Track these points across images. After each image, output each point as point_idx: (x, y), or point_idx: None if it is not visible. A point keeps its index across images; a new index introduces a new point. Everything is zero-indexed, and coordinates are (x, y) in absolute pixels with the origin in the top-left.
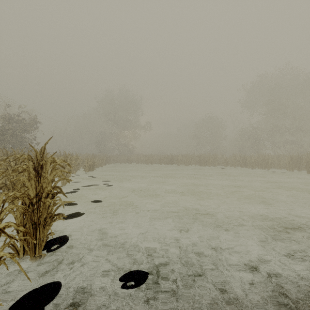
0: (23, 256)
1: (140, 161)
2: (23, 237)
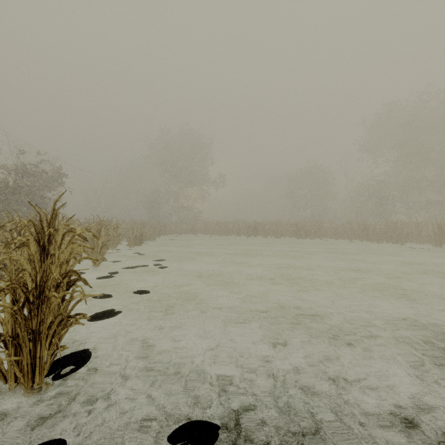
0: (15, 385)
1: (209, 231)
2: (7, 358)
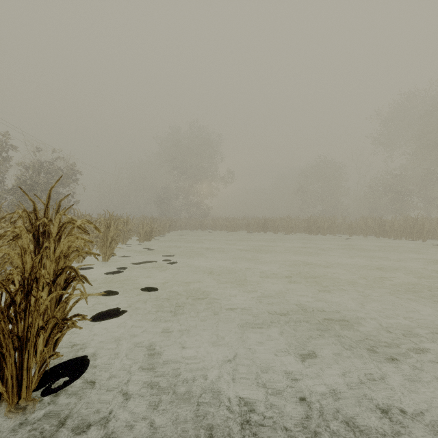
0: (0, 400)
1: (219, 227)
2: None
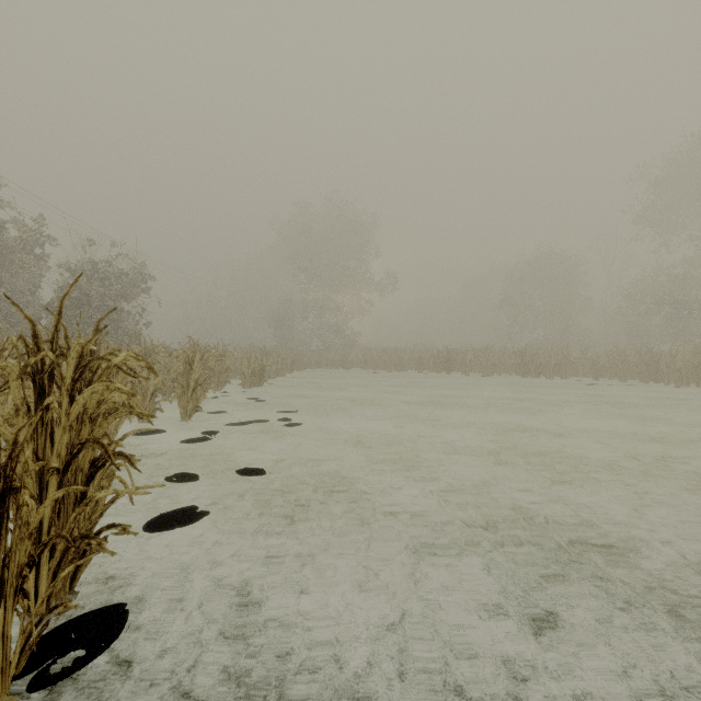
0: None
1: (371, 364)
2: None
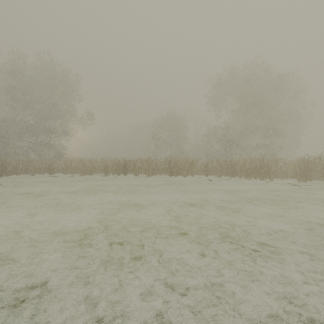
0: None
1: (71, 170)
2: None
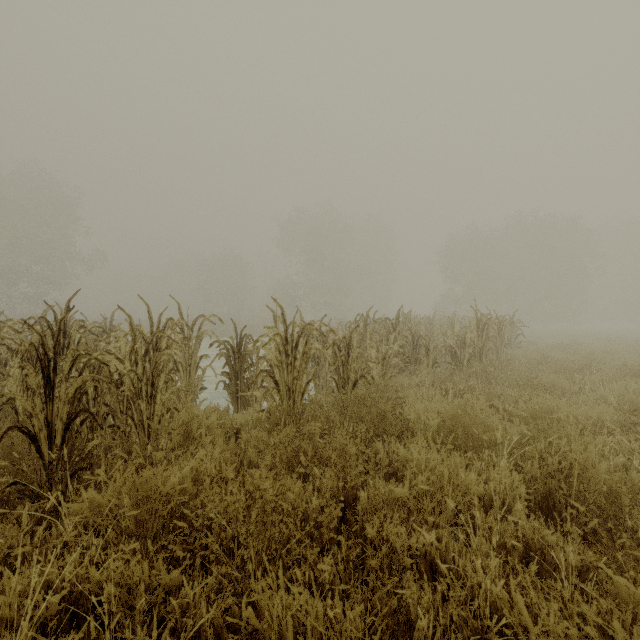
0: None
1: None
2: None
